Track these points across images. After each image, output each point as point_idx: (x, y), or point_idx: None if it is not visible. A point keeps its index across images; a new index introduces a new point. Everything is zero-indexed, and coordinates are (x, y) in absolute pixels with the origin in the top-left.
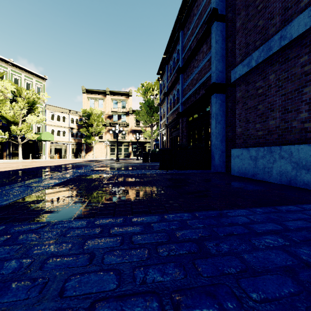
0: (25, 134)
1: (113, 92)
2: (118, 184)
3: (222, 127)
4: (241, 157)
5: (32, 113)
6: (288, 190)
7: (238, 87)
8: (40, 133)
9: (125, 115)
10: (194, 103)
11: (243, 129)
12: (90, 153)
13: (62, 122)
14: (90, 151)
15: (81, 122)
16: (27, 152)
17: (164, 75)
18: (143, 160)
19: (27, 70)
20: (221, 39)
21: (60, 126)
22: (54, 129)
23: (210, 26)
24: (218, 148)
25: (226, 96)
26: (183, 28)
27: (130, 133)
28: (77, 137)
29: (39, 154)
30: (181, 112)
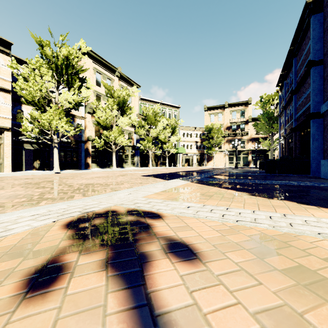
0: (170, 149)
1: (232, 104)
2: (237, 176)
3: (319, 143)
4: (324, 165)
5: (173, 135)
6: (326, 181)
7: (325, 117)
8: (177, 148)
9: (244, 124)
10: (301, 123)
11: (327, 146)
12: (211, 162)
13: (190, 138)
14: (210, 160)
15: (204, 136)
16: (169, 162)
17: (282, 88)
18: (259, 168)
19: (169, 104)
20: (318, 78)
21: (188, 141)
22: (184, 144)
23: (309, 69)
24: (316, 159)
25: (323, 120)
26: (296, 55)
27: (250, 141)
28: (200, 149)
29: (176, 163)
30: (294, 128)
